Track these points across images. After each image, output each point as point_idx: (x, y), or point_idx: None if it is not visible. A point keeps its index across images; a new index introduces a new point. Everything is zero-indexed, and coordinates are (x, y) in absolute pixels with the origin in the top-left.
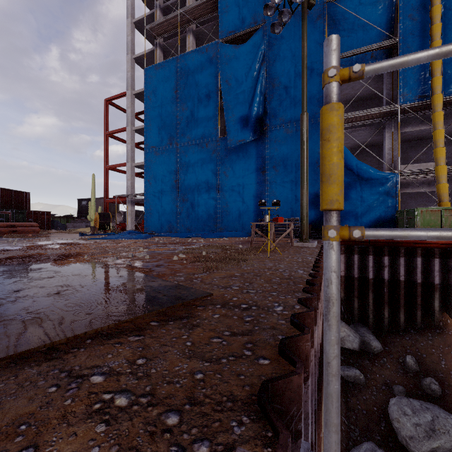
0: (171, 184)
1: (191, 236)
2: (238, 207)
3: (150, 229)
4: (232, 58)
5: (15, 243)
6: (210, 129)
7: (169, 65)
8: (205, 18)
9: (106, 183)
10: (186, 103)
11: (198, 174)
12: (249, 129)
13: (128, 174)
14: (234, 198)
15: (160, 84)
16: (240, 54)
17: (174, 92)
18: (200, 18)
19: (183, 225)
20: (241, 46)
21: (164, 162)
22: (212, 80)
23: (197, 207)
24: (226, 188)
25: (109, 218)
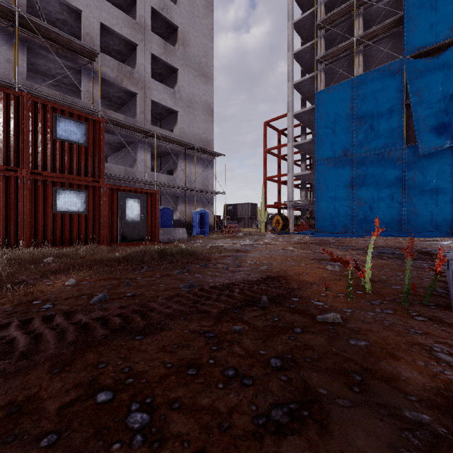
0: (345, 190)
1: (397, 235)
2: (430, 209)
3: (322, 229)
4: (424, 71)
5: (288, 238)
6: (394, 139)
7: (343, 87)
8: (379, 38)
9: (265, 192)
10: (364, 118)
11: (378, 180)
12: (448, 136)
13: (289, 183)
14: (424, 201)
15: (333, 104)
16: (434, 66)
17: (349, 110)
18: (373, 38)
19: (360, 226)
20: (436, 60)
21: (338, 172)
22: (395, 94)
23: (377, 210)
24: (414, 192)
25: (288, 220)
